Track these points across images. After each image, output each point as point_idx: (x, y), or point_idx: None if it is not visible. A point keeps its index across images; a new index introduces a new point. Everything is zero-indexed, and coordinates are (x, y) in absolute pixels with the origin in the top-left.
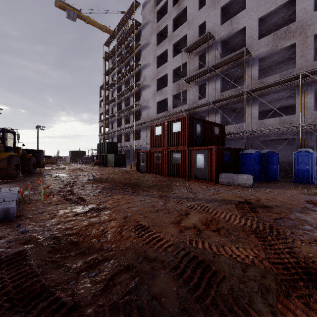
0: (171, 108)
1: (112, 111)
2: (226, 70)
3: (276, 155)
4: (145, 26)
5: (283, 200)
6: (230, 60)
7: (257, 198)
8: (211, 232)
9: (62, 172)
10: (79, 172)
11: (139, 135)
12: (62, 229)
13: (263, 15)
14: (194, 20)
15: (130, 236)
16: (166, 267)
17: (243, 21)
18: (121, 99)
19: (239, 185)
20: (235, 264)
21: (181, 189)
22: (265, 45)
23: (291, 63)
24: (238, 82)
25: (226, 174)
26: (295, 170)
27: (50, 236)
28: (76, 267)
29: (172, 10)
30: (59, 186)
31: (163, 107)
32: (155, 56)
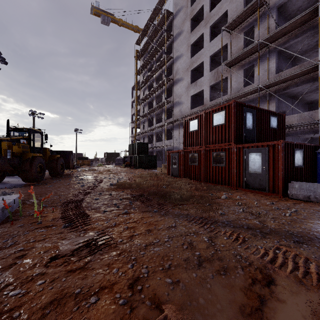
0: (208, 101)
1: (143, 111)
2: (285, 42)
3: None
4: (177, 14)
5: None
6: (292, 27)
7: None
8: None
9: (90, 173)
10: (107, 174)
11: (171, 135)
12: None
13: None
14: None
15: None
16: None
17: None
18: (152, 98)
19: None
20: None
21: (231, 205)
22: None
23: None
24: (299, 60)
25: (301, 183)
26: None
27: None
28: None
29: None
30: (74, 192)
31: (198, 102)
32: (189, 45)
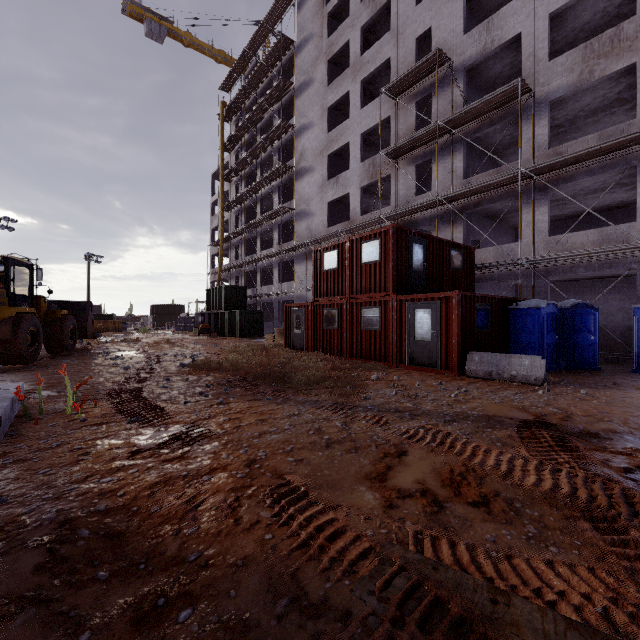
0: (358, 215)
1: (236, 223)
2: (477, 129)
3: (594, 313)
4: (303, 46)
5: (629, 419)
6: (486, 108)
7: (563, 412)
8: (469, 509)
9: (131, 347)
10: (167, 348)
11: (292, 273)
12: (91, 494)
13: (561, 5)
14: (406, 27)
15: (258, 521)
16: (355, 639)
17: (514, 21)
18: (255, 199)
19: (514, 381)
20: (562, 633)
21: (382, 388)
22: (565, 71)
23: (621, 112)
24: (501, 158)
25: (482, 353)
26: (639, 346)
27: (54, 515)
28: (102, 621)
29: (360, 8)
30: (116, 379)
31: (341, 214)
32: (325, 107)
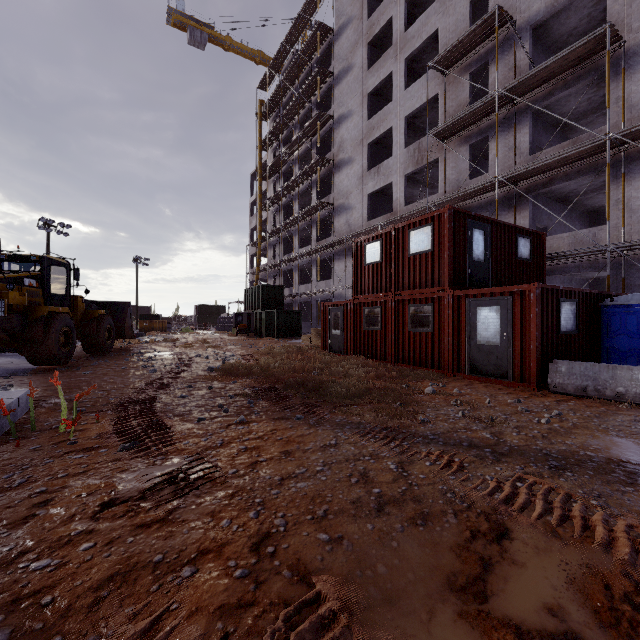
0: (401, 206)
1: (273, 222)
2: (546, 95)
3: None
4: (341, 32)
5: None
6: (559, 68)
7: None
8: None
9: (168, 347)
10: (201, 349)
11: (330, 271)
12: (3, 598)
13: None
14: None
15: None
16: None
17: None
18: (292, 196)
19: (622, 400)
20: None
21: (442, 406)
22: None
23: None
24: (574, 130)
25: (572, 363)
26: None
27: None
28: None
29: None
30: (137, 385)
31: (382, 206)
32: (364, 93)
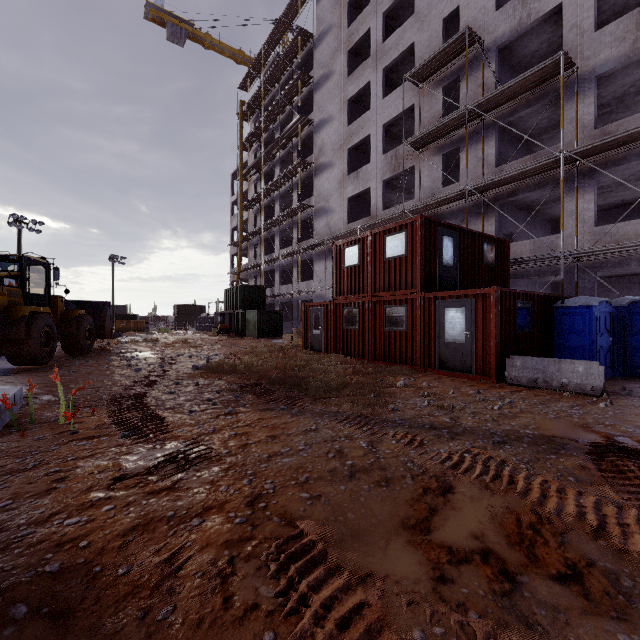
0: (379, 210)
1: (254, 222)
2: (511, 112)
3: None
4: (322, 38)
5: None
6: (522, 88)
7: None
8: (556, 588)
9: (149, 347)
10: (183, 349)
11: (311, 272)
12: (47, 543)
13: None
14: (432, 9)
15: (256, 604)
16: None
17: None
18: (273, 197)
19: (566, 390)
20: None
21: (411, 397)
22: (615, 41)
23: None
24: (536, 144)
25: (526, 358)
26: None
27: None
28: None
29: None
30: (124, 382)
31: (361, 210)
32: (344, 100)
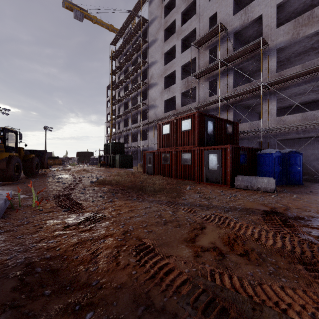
0: (179, 107)
1: (118, 111)
2: (240, 63)
3: (300, 155)
4: (152, 22)
5: None
6: (244, 52)
7: (285, 206)
8: (238, 257)
9: (66, 173)
10: (84, 173)
11: (146, 136)
12: (43, 249)
13: (282, 0)
14: (204, 12)
15: (128, 264)
16: None
17: (259, 8)
18: (128, 99)
19: (259, 190)
20: None
21: (192, 194)
22: (285, 33)
23: (313, 54)
24: (252, 77)
25: (243, 176)
26: None
27: (23, 260)
28: (46, 318)
29: (181, 3)
30: (58, 189)
31: (171, 106)
32: (163, 53)
